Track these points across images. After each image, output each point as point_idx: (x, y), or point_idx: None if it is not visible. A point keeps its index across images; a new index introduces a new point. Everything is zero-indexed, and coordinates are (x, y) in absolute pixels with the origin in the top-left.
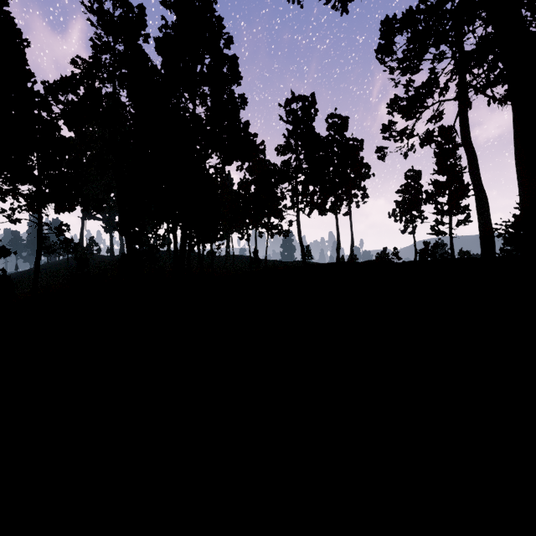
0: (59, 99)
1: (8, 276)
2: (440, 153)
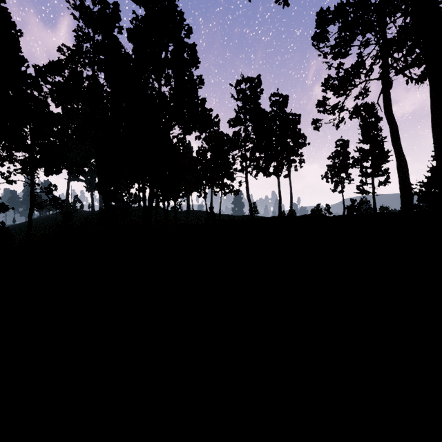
0: (47, 80)
1: (7, 228)
2: (364, 125)
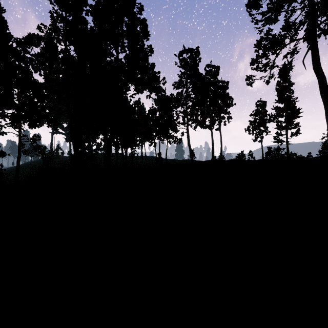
0: (26, 49)
1: (4, 169)
2: (280, 89)
